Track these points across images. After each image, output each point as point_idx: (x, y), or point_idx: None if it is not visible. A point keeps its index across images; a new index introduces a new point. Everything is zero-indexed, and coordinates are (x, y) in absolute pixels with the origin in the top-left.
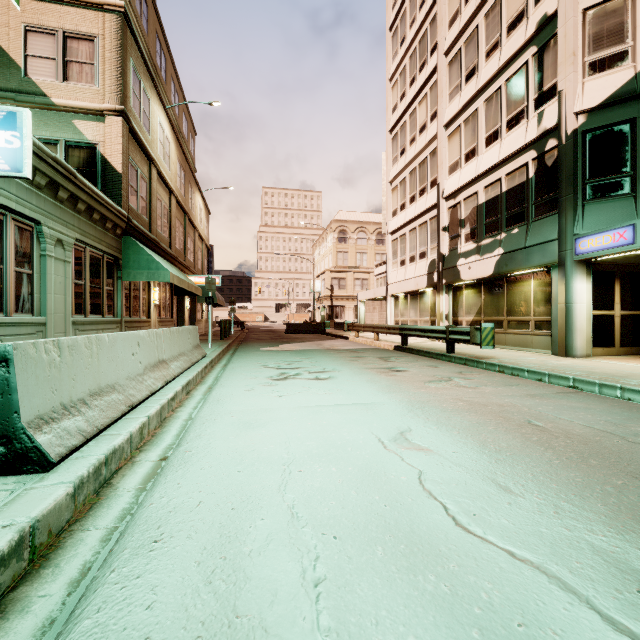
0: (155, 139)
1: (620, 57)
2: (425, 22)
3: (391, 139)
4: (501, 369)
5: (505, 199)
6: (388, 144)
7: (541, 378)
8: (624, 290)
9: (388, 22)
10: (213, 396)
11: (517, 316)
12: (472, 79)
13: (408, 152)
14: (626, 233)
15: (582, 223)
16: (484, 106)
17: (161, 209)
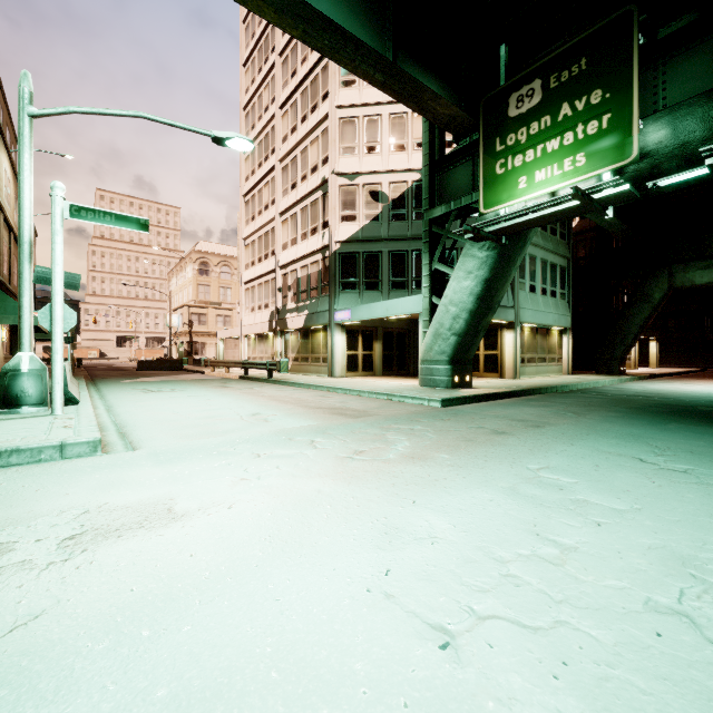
0: (2, 186)
1: (354, 218)
2: (268, 125)
3: (245, 203)
4: (289, 384)
5: (310, 279)
6: (242, 206)
7: (301, 386)
8: (364, 340)
9: (242, 102)
10: (111, 398)
11: (315, 354)
12: (294, 190)
13: (257, 220)
14: (349, 313)
15: (338, 303)
16: (300, 213)
17: (4, 249)
